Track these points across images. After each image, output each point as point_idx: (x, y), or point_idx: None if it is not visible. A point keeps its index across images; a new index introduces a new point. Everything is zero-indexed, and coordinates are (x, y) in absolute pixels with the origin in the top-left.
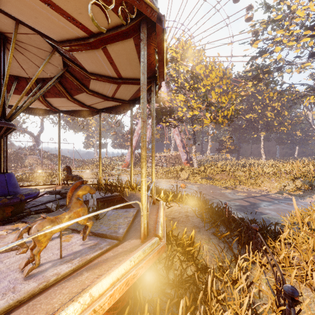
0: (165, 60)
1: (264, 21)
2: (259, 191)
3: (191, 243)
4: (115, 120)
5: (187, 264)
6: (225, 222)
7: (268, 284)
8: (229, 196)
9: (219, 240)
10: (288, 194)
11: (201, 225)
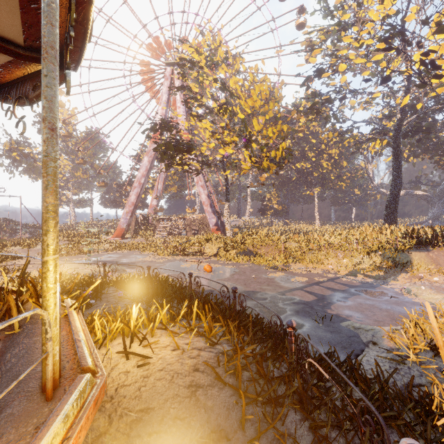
0: None
1: (323, 30)
2: (323, 272)
3: None
4: (15, 117)
5: None
6: (296, 389)
7: None
8: (282, 284)
9: None
10: (364, 276)
11: (234, 421)
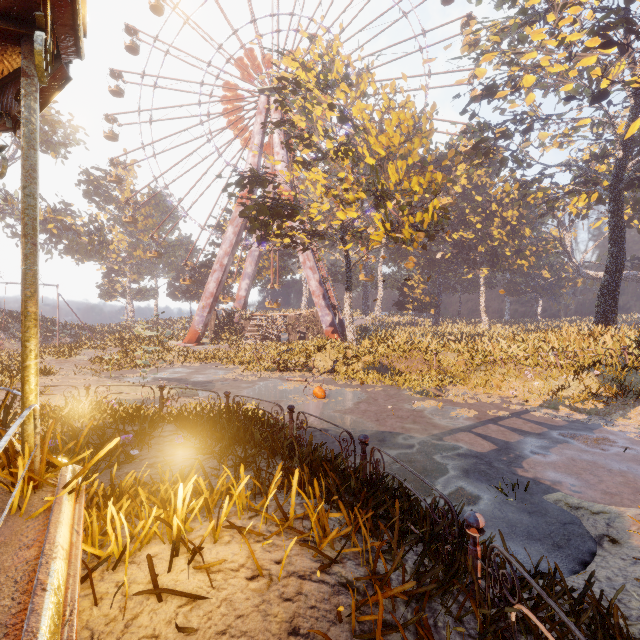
0: None
1: (496, 26)
2: (502, 402)
3: None
4: None
5: None
6: None
7: None
8: (436, 421)
9: None
10: (570, 409)
11: None
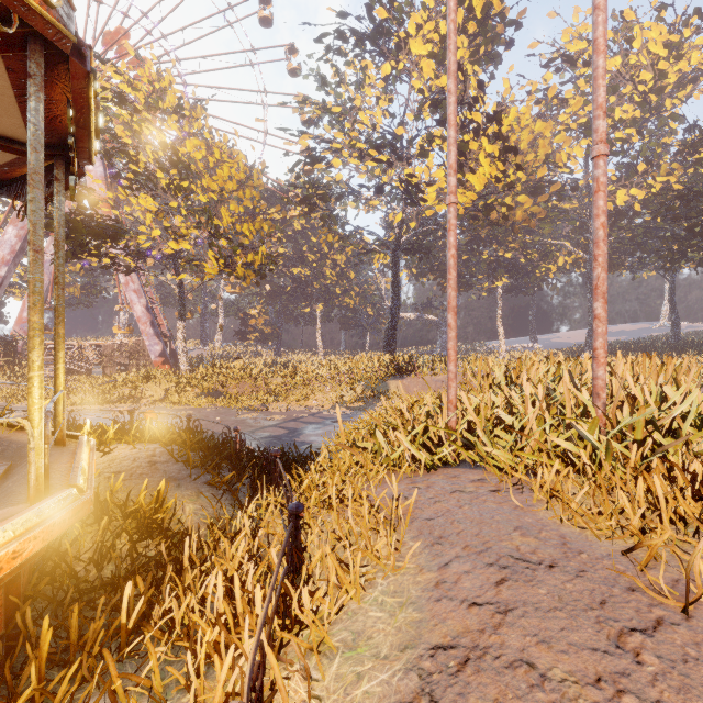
0: (95, 127)
1: (319, 105)
2: (307, 409)
3: (158, 507)
4: None
5: (148, 542)
6: (232, 460)
7: (284, 525)
8: (254, 424)
9: (218, 491)
10: (346, 409)
11: (184, 475)
